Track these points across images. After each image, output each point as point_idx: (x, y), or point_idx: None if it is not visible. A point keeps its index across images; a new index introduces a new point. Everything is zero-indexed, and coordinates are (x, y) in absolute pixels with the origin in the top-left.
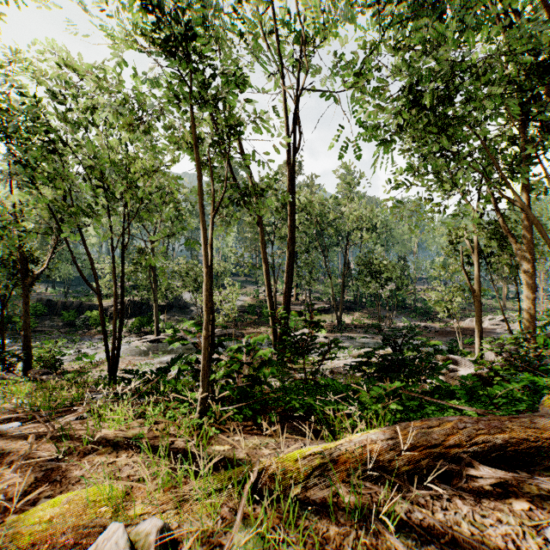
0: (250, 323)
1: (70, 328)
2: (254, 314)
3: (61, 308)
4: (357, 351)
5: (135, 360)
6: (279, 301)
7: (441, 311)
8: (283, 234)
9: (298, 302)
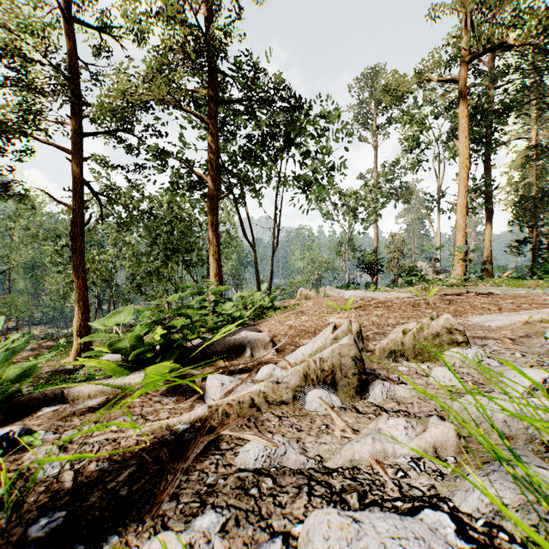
0: None
1: None
2: None
3: None
4: None
5: None
6: None
7: None
8: None
9: None
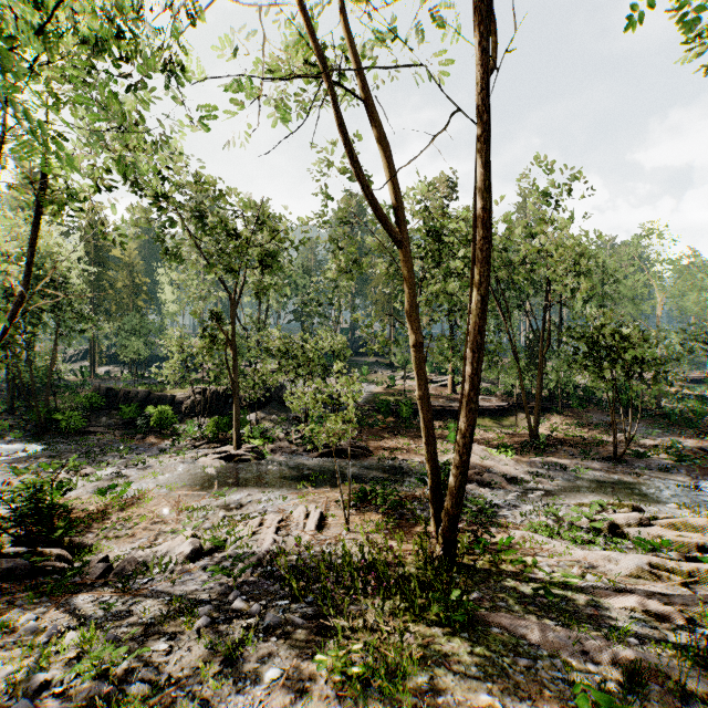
0: (382, 429)
1: (129, 429)
2: (388, 414)
3: (123, 399)
4: (608, 518)
5: (189, 497)
6: None
7: None
8: (434, 288)
9: (456, 397)
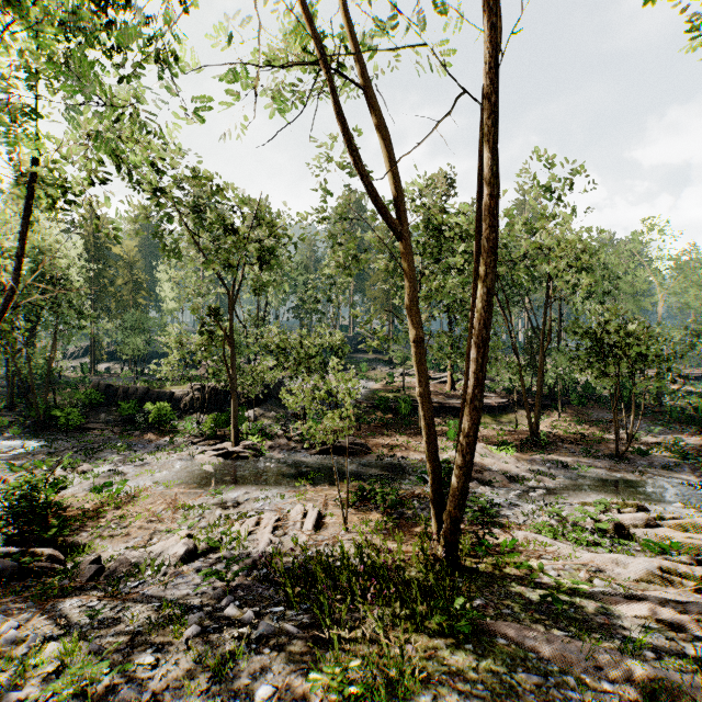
0: (380, 426)
1: (128, 426)
2: (387, 411)
3: (122, 396)
4: (614, 518)
5: (186, 495)
6: None
7: None
8: (433, 284)
9: (455, 394)
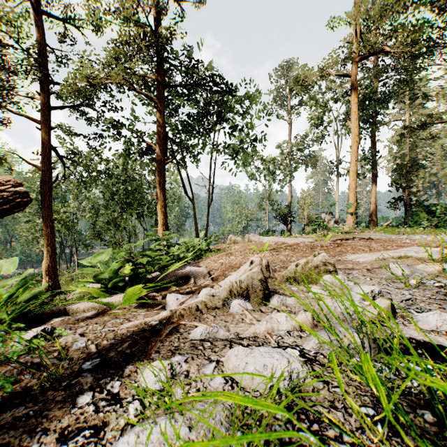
0: None
1: None
2: None
3: None
4: None
5: None
6: None
7: None
8: None
9: None
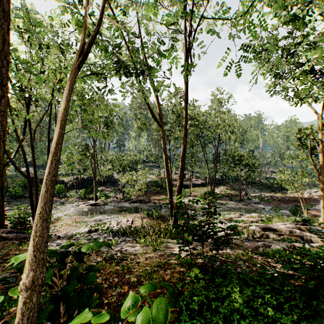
0: (155, 192)
1: None
2: (157, 186)
3: (39, 182)
4: (229, 216)
5: (79, 218)
6: (173, 178)
7: (290, 188)
8: (176, 136)
9: (185, 179)
